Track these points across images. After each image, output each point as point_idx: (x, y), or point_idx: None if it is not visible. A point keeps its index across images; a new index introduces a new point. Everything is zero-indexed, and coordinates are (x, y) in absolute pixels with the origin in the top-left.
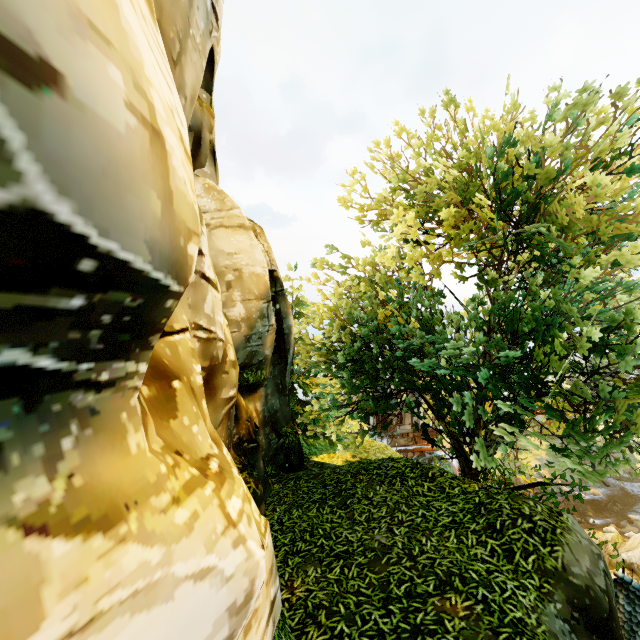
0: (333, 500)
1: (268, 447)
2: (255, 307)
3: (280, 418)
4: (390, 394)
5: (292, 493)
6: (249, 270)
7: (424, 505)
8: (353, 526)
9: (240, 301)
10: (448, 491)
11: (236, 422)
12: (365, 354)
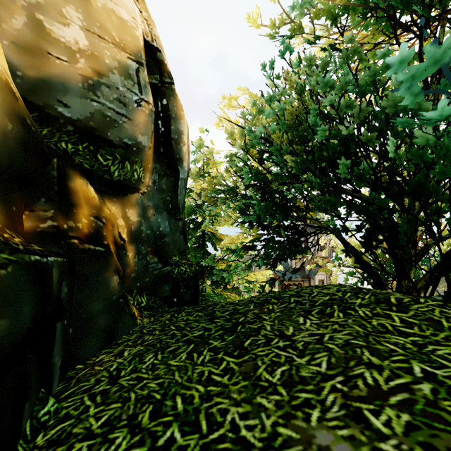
0: (220, 339)
1: (143, 270)
2: (111, 52)
3: (170, 245)
4: (302, 230)
5: (160, 329)
6: (104, 2)
7: (414, 352)
8: (253, 395)
9: (80, 26)
10: (450, 326)
11: (59, 204)
12: (274, 176)
